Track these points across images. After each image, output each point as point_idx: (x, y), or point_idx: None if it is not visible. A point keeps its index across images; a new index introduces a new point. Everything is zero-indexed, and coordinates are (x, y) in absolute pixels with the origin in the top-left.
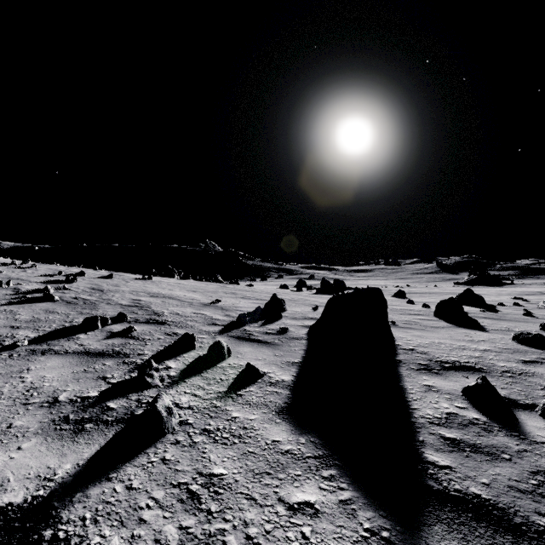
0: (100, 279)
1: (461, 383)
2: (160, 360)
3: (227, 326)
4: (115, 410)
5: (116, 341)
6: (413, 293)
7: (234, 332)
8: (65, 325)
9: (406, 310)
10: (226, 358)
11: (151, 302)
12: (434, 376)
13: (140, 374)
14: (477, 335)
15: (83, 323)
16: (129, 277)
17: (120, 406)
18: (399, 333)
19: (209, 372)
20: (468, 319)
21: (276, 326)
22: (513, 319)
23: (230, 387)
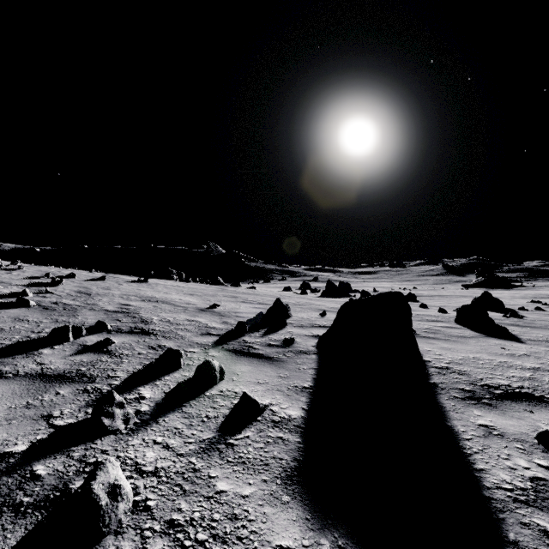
0: (91, 282)
1: (529, 422)
2: (133, 386)
3: (224, 336)
4: (41, 479)
5: (85, 358)
6: (422, 296)
7: (231, 344)
8: (30, 337)
9: (422, 315)
10: (217, 381)
11: (140, 307)
12: (488, 410)
13: (94, 413)
14: (514, 347)
15: (51, 334)
16: (123, 279)
17: (51, 472)
18: (423, 345)
19: (193, 405)
20: (495, 327)
21: (280, 336)
22: (546, 327)
23: (218, 431)
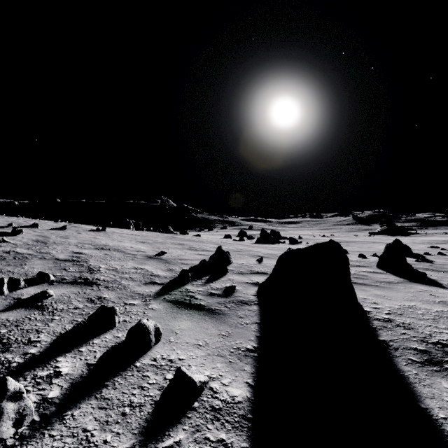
0: (52, 231)
1: None
2: (52, 355)
3: (167, 285)
4: None
5: (13, 316)
6: (339, 242)
7: (173, 294)
8: None
9: None
10: (152, 345)
11: (91, 255)
12: None
13: None
14: (441, 293)
15: None
16: (84, 228)
17: None
18: (357, 292)
19: (116, 384)
20: (414, 272)
21: (221, 284)
22: None
23: (140, 434)
